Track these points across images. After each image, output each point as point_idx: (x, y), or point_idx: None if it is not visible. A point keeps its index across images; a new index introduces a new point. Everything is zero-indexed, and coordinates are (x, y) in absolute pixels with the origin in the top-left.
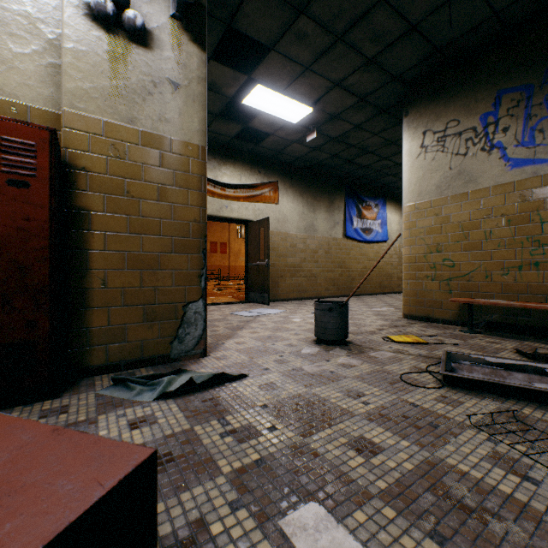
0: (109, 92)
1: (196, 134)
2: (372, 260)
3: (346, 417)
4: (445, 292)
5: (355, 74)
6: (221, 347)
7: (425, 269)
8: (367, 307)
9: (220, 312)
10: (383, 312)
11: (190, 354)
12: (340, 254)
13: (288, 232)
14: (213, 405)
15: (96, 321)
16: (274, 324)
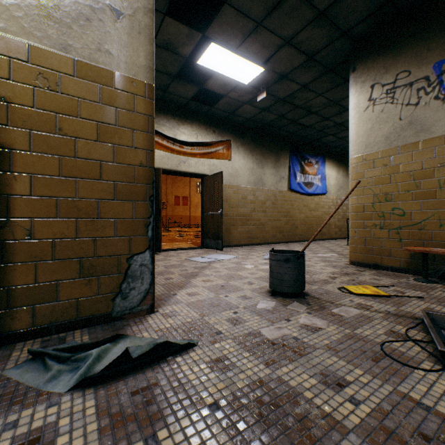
0: (36, 12)
1: (142, 70)
2: (313, 210)
3: (335, 435)
4: (395, 240)
5: (306, 30)
6: (172, 299)
7: (374, 218)
8: (312, 253)
9: (177, 257)
10: (328, 258)
11: (135, 311)
12: (285, 205)
13: (240, 185)
14: (145, 402)
15: (19, 278)
16: (227, 270)
